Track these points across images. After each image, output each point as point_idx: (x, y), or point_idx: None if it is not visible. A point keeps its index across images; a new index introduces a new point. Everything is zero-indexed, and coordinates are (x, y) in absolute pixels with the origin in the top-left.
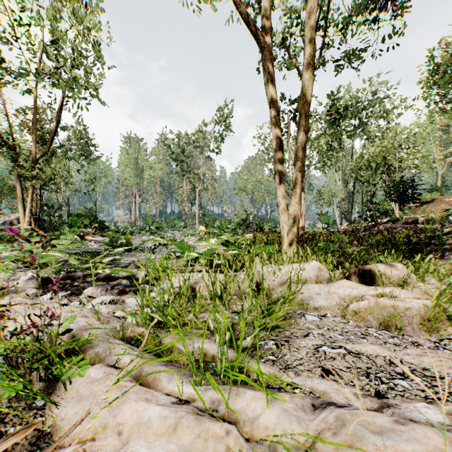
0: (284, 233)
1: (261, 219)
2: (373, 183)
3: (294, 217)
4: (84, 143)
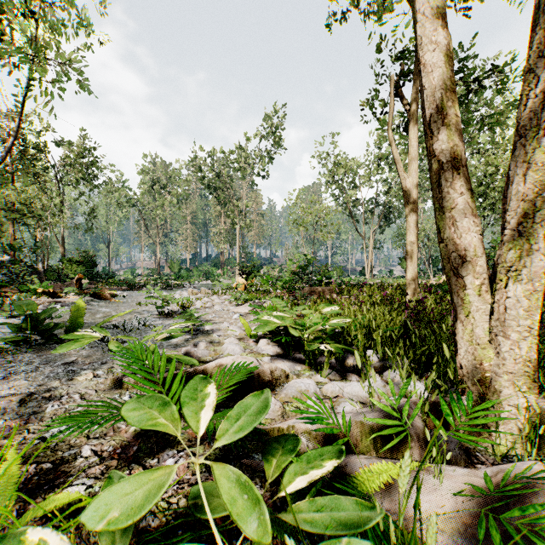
0: (477, 328)
1: (327, 266)
2: (482, 216)
3: (532, 275)
4: (84, 163)
